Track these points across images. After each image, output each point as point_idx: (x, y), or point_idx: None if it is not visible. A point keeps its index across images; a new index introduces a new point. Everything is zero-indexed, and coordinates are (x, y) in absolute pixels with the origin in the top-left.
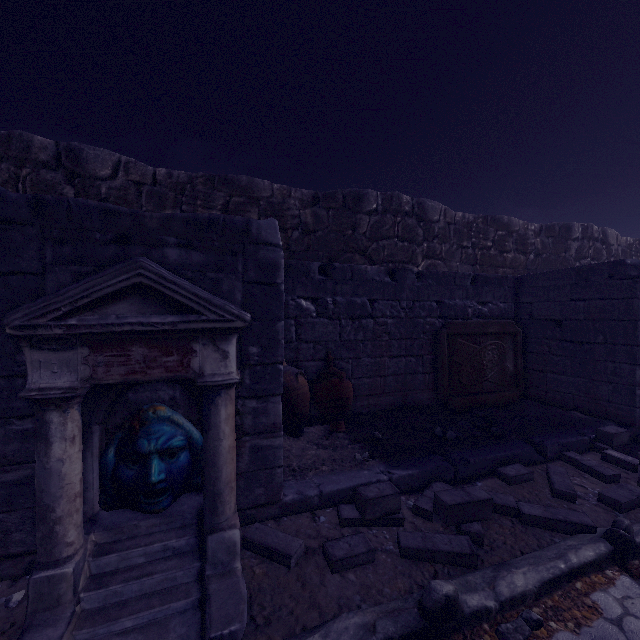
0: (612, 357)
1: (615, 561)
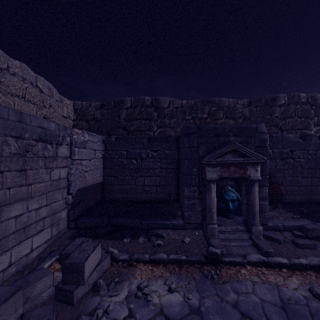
0: None
1: None
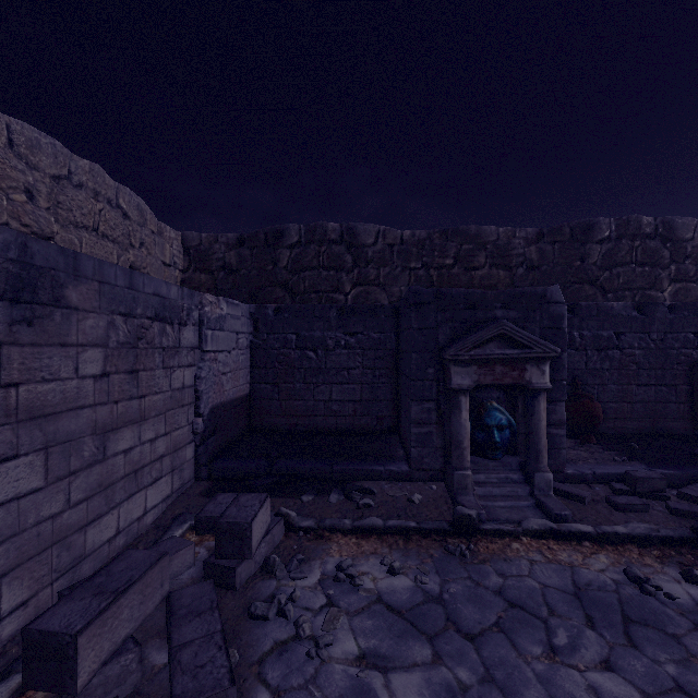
0: None
1: None
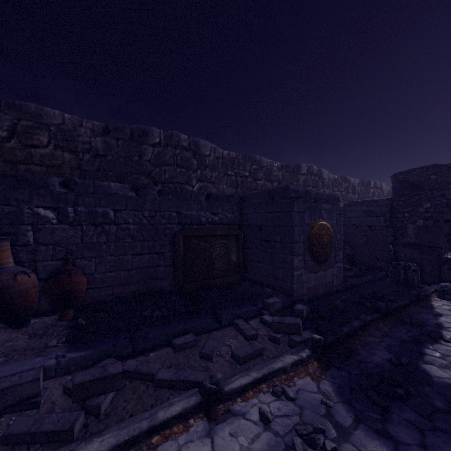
0: (284, 250)
1: (203, 409)
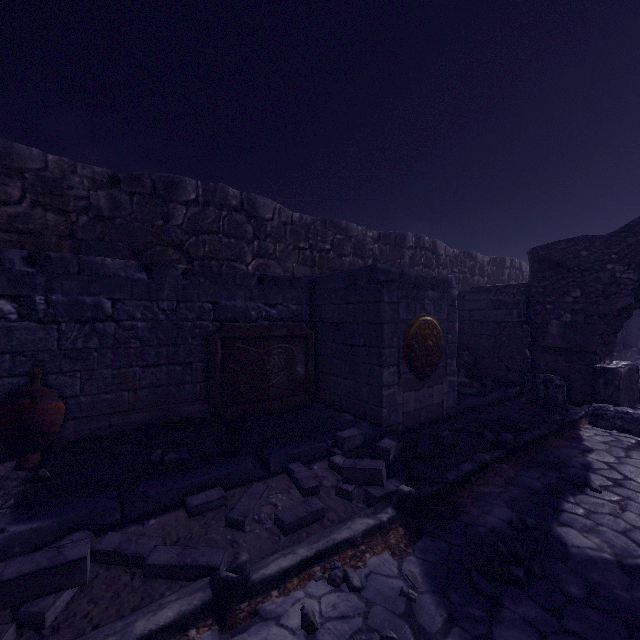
0: (369, 359)
1: (213, 612)
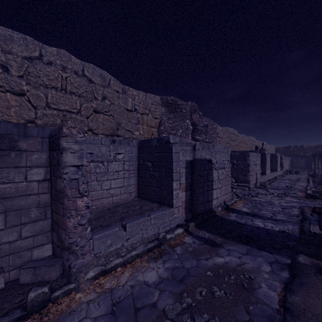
0: None
1: None
